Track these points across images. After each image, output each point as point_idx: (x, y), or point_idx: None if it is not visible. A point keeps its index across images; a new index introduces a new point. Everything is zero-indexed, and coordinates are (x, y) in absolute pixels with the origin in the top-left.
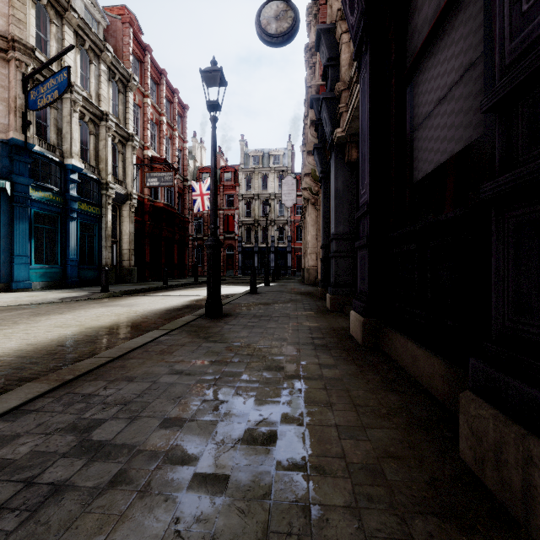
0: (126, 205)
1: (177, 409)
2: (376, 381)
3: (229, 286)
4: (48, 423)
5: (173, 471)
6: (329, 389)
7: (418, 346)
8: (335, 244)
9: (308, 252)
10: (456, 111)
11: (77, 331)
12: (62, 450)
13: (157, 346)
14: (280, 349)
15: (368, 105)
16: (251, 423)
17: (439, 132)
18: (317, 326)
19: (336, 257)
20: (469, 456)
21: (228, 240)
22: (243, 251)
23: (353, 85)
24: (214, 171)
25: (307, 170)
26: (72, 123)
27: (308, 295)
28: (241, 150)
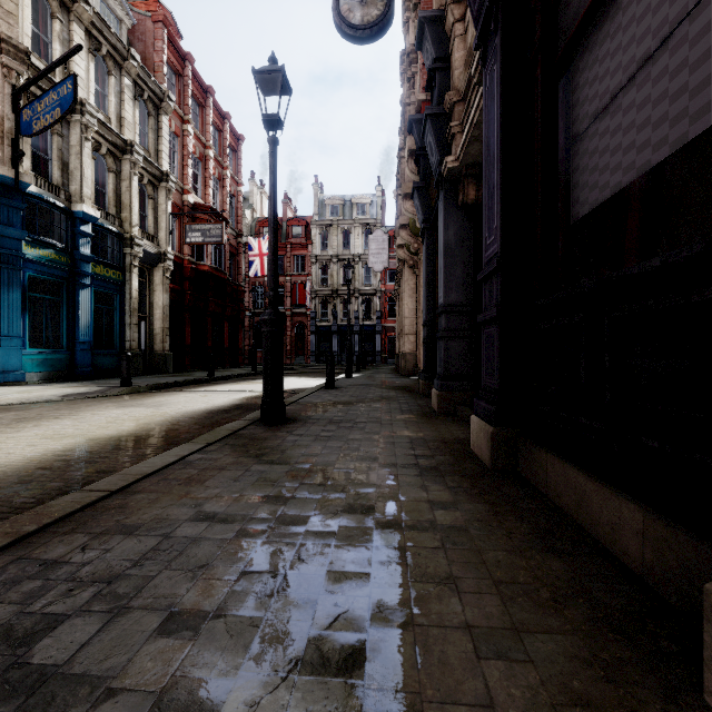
0: (158, 268)
1: (195, 592)
2: (523, 533)
3: (297, 378)
4: None
5: None
6: (449, 548)
7: (587, 476)
8: (444, 319)
9: (404, 332)
10: (653, 99)
11: (72, 444)
12: None
13: (183, 470)
14: (368, 475)
15: (499, 110)
16: (319, 621)
17: (620, 138)
18: (421, 438)
19: (445, 338)
20: None
21: (297, 317)
22: (317, 331)
23: (471, 93)
24: (274, 215)
25: (403, 221)
26: (84, 156)
27: (405, 391)
28: (315, 197)
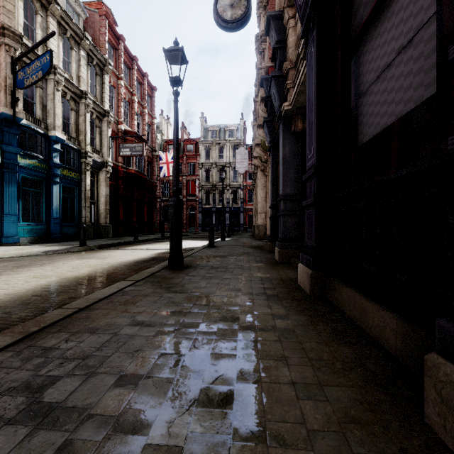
0: (102, 171)
1: (134, 364)
2: (327, 333)
3: (190, 241)
4: (2, 381)
5: (122, 442)
6: (283, 341)
7: (366, 299)
8: (283, 204)
9: (258, 212)
10: (404, 74)
11: (52, 281)
12: (8, 415)
13: (122, 296)
14: (235, 299)
15: (315, 76)
16: (207, 380)
17: (386, 96)
18: (268, 277)
19: (283, 216)
20: (437, 424)
21: (190, 202)
22: (203, 211)
23: (299, 63)
24: (176, 139)
25: (257, 142)
26: (56, 100)
27: (258, 249)
28: (201, 125)
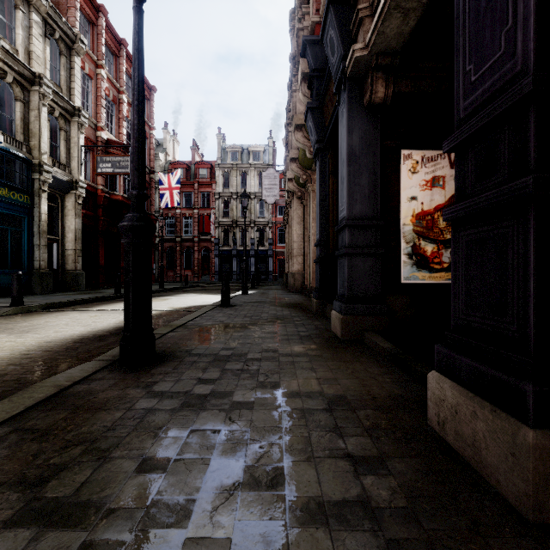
0: (70, 195)
1: None
2: None
3: (199, 294)
4: None
5: None
6: None
7: None
8: (348, 234)
9: (293, 254)
10: None
11: None
12: None
13: None
14: None
15: None
16: None
17: None
18: (342, 396)
19: (349, 255)
20: None
21: (203, 243)
22: (220, 255)
23: None
24: (138, 89)
25: (293, 155)
26: None
27: (298, 309)
28: (218, 144)
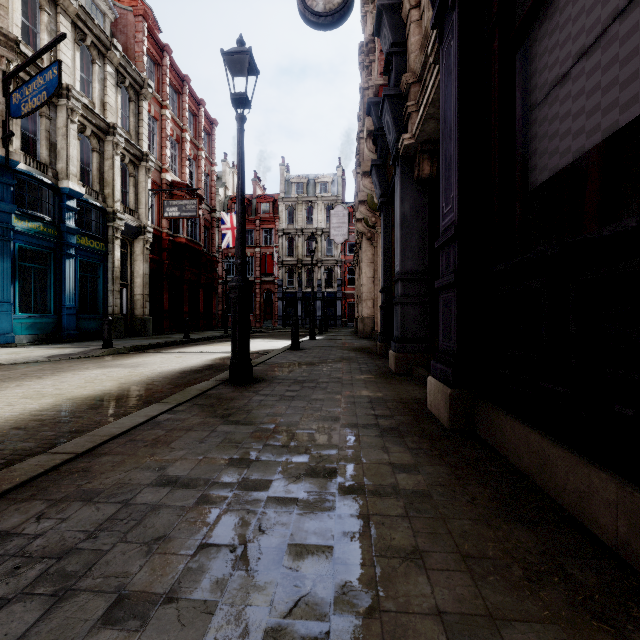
0: (138, 240)
1: (148, 570)
2: (486, 499)
3: (265, 340)
4: None
5: None
6: (413, 517)
7: (551, 441)
8: (401, 286)
9: (363, 298)
10: (621, 58)
11: (50, 404)
12: None
13: (150, 431)
14: (330, 436)
15: (456, 83)
16: (278, 607)
17: (583, 102)
18: (381, 397)
19: (402, 303)
20: None
21: (265, 284)
22: (284, 298)
23: (426, 73)
24: (241, 188)
25: (362, 197)
26: (69, 137)
27: (364, 352)
28: (282, 176)
